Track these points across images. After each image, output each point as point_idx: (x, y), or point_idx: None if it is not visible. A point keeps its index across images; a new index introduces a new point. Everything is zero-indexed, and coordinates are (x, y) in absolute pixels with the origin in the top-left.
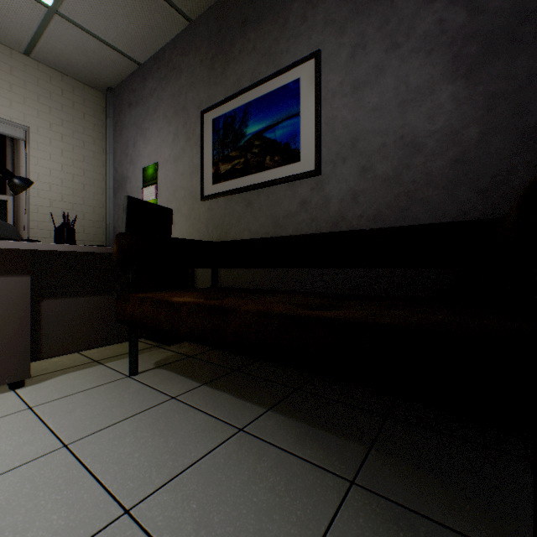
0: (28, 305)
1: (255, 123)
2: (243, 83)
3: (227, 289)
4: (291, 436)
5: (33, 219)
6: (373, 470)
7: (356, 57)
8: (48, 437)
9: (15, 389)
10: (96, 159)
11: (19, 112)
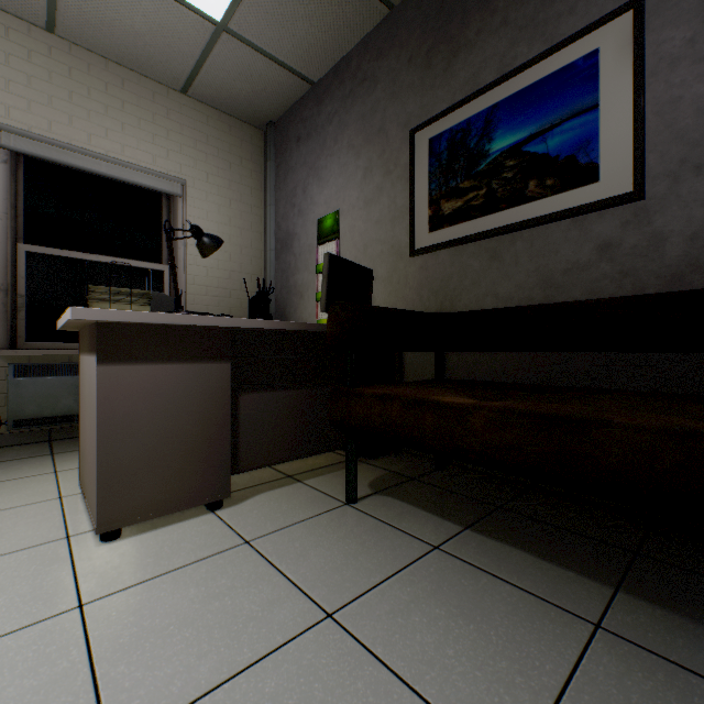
0: (228, 401)
1: (506, 134)
2: (484, 77)
3: (469, 382)
4: None
5: (190, 292)
6: None
7: None
8: (296, 596)
9: (214, 511)
10: (254, 215)
11: (176, 162)
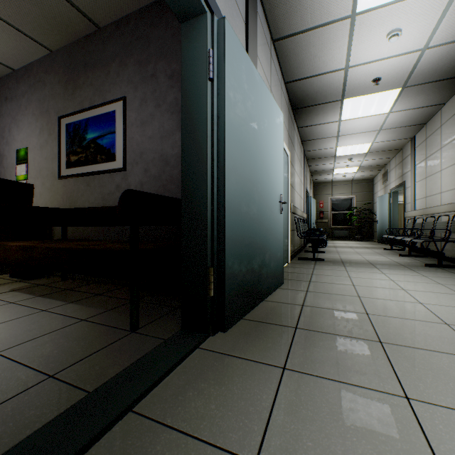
0: None
1: (92, 132)
2: (85, 104)
3: (69, 239)
4: (71, 310)
5: None
6: (99, 316)
7: (142, 106)
8: None
9: None
10: None
11: None
